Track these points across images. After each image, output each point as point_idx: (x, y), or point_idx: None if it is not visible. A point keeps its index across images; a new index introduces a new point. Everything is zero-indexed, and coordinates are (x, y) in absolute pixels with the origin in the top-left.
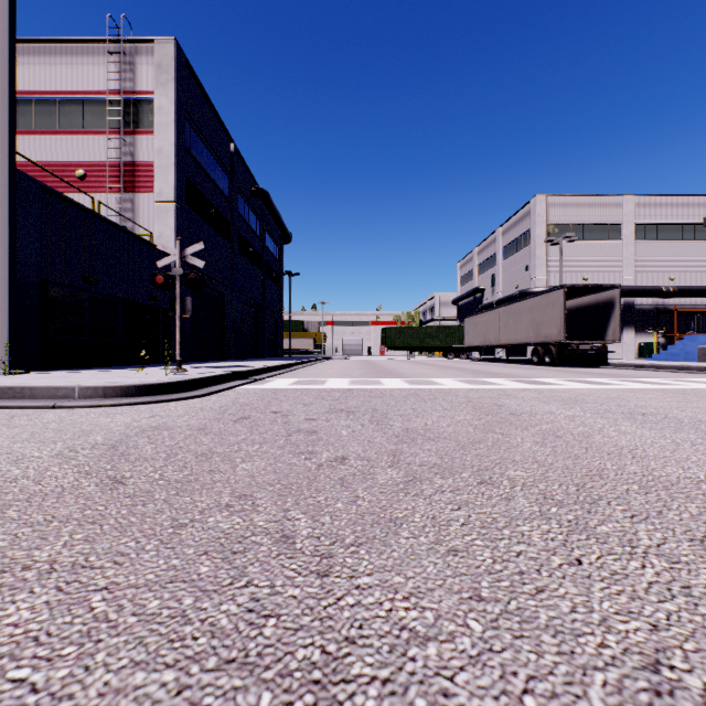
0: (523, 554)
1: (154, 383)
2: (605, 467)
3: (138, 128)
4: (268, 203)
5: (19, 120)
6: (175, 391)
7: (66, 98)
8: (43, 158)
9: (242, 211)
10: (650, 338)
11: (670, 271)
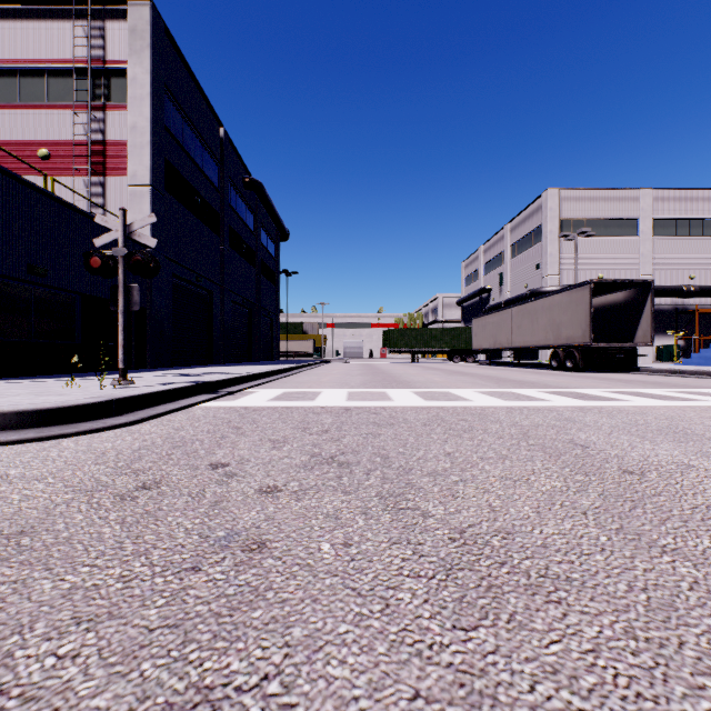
0: None
1: (52, 407)
2: None
3: (109, 102)
4: (262, 196)
5: None
6: (91, 416)
7: (28, 68)
8: (1, 135)
9: (233, 203)
10: (669, 340)
11: (690, 270)
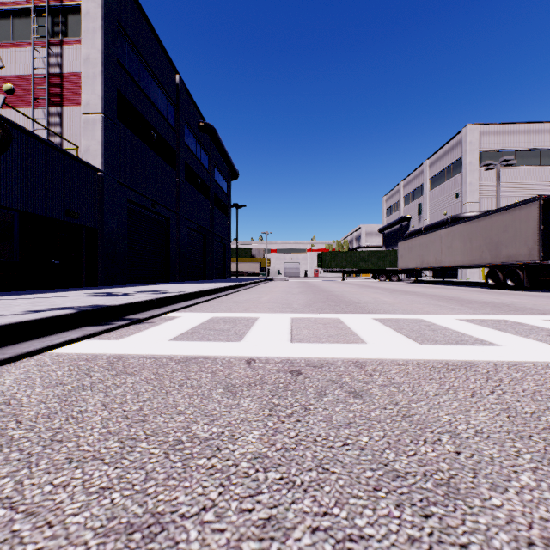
0: None
1: None
2: None
3: (66, 38)
4: (215, 138)
5: None
6: None
7: None
8: None
9: (189, 143)
10: None
11: None
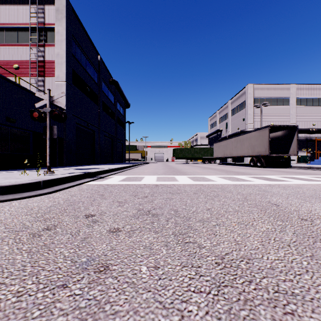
0: None
1: (9, 184)
2: None
3: (46, 43)
4: (118, 87)
5: None
6: (30, 189)
7: (9, 27)
8: None
9: (104, 90)
10: (303, 153)
11: (313, 121)
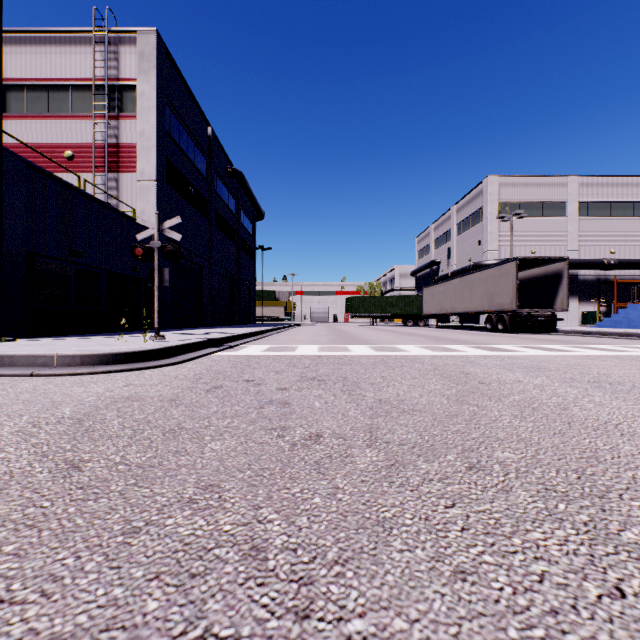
0: (547, 578)
1: (131, 351)
2: (597, 446)
3: (122, 112)
4: (243, 183)
5: (12, 105)
6: (152, 358)
7: (55, 85)
8: (34, 140)
9: (218, 190)
10: (592, 306)
11: (610, 246)
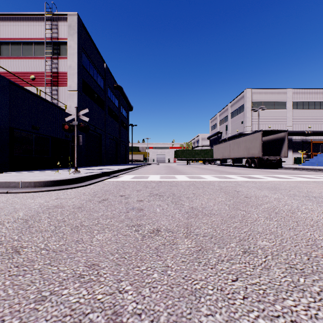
0: None
1: (61, 179)
2: (315, 237)
3: (60, 56)
4: (122, 92)
5: (3, 52)
6: (72, 183)
7: (26, 41)
8: (15, 70)
9: (109, 95)
10: (299, 154)
11: (308, 124)
